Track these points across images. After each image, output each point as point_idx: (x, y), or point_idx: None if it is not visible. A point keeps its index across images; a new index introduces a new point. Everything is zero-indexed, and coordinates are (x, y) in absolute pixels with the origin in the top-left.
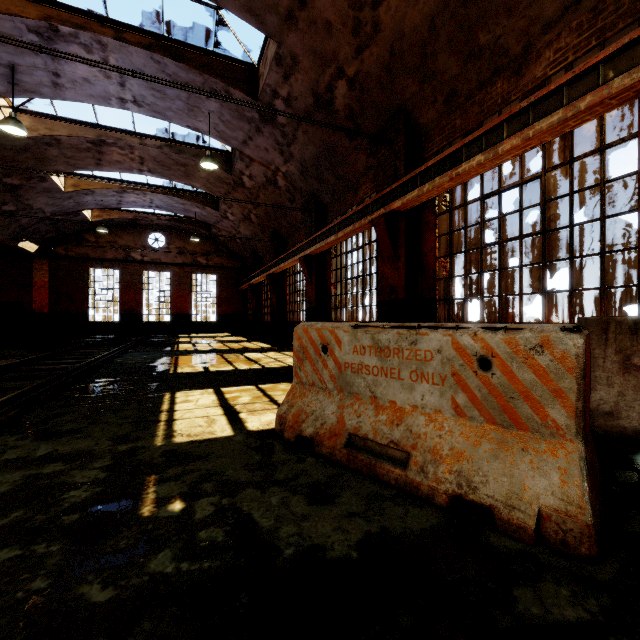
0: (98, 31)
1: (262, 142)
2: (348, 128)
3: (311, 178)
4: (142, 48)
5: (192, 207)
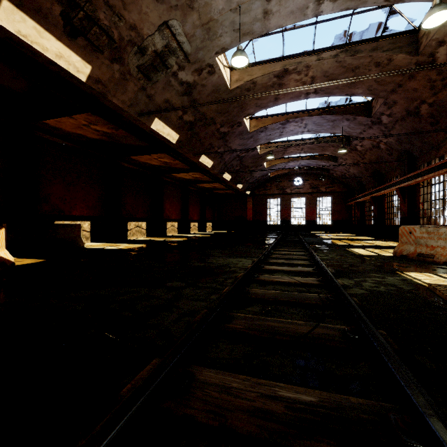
0: (302, 116)
1: (371, 131)
2: (430, 121)
3: (404, 144)
4: (317, 115)
5: (321, 163)
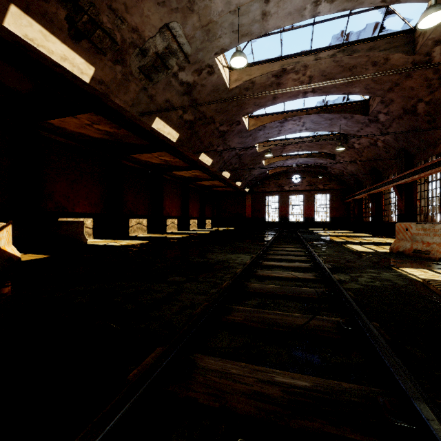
0: (300, 115)
1: (369, 129)
2: (427, 119)
3: (401, 141)
4: (315, 114)
5: (319, 160)
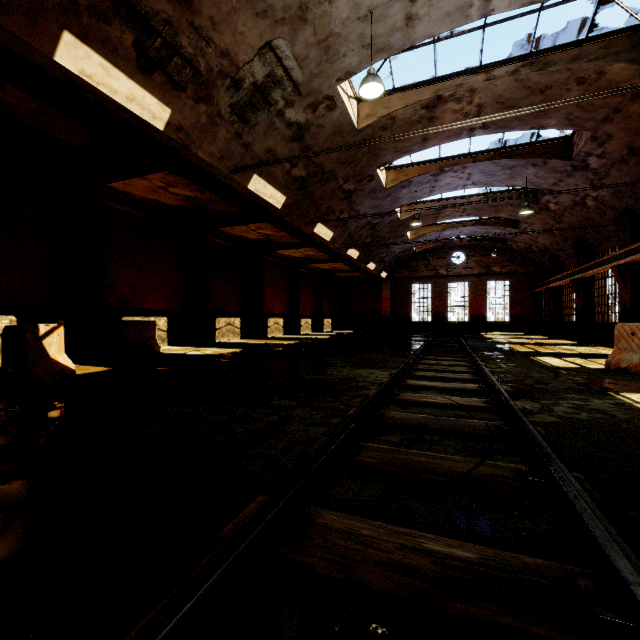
0: (464, 162)
1: (572, 181)
2: None
3: (625, 198)
4: (487, 161)
5: (493, 230)
